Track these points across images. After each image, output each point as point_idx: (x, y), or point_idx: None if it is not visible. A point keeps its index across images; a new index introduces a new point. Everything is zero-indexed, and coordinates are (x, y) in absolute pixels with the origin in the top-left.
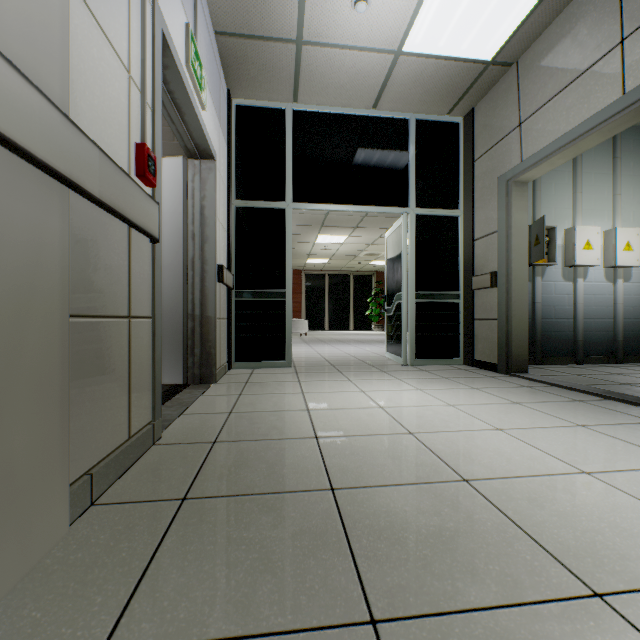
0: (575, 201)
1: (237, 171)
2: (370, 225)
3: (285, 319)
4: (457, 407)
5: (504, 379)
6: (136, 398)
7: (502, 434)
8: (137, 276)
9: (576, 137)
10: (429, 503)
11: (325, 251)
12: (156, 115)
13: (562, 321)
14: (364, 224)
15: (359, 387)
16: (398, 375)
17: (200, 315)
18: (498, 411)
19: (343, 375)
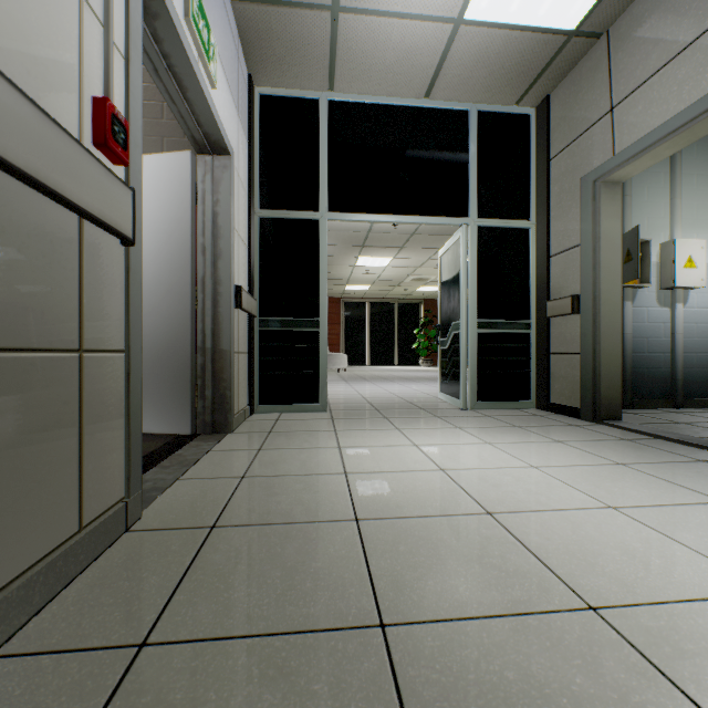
0: (673, 209)
1: (261, 174)
2: (418, 245)
3: (319, 353)
4: (543, 470)
5: (592, 428)
6: (94, 468)
7: (619, 516)
8: (96, 291)
9: (693, 117)
10: (546, 662)
11: (366, 276)
12: (132, 67)
13: (657, 355)
14: (412, 243)
15: (411, 439)
16: (458, 422)
17: (212, 348)
18: (601, 477)
19: (389, 422)
